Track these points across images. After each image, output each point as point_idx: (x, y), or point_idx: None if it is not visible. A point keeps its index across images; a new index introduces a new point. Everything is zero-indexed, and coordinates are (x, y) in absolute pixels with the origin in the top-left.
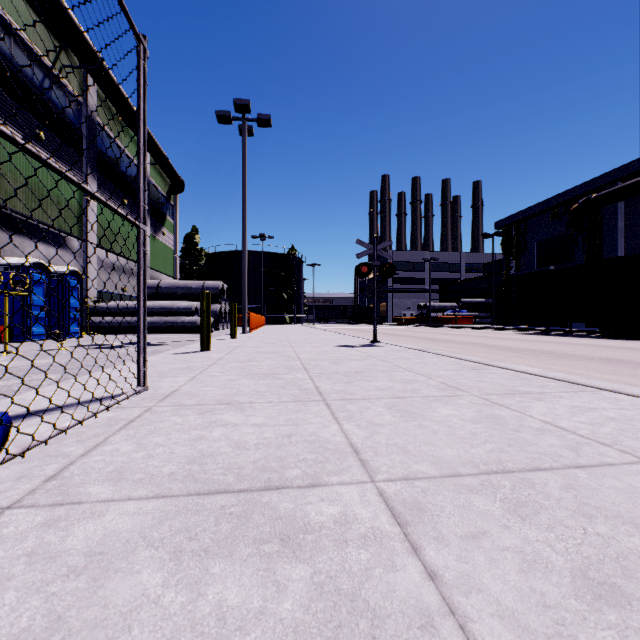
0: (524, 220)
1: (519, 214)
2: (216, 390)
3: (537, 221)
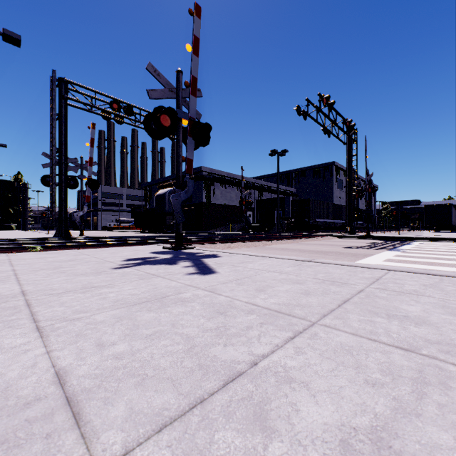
0: (151, 186)
1: (148, 183)
2: (6, 236)
3: (155, 187)
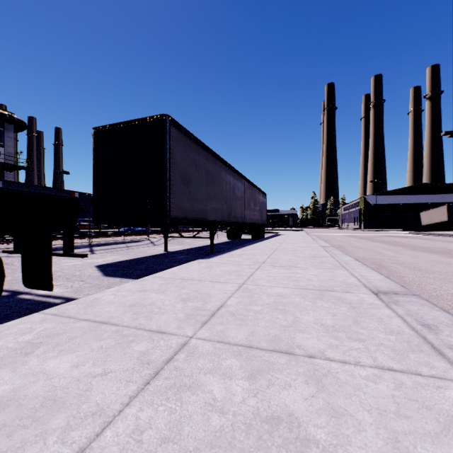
0: None
1: None
2: None
3: None
